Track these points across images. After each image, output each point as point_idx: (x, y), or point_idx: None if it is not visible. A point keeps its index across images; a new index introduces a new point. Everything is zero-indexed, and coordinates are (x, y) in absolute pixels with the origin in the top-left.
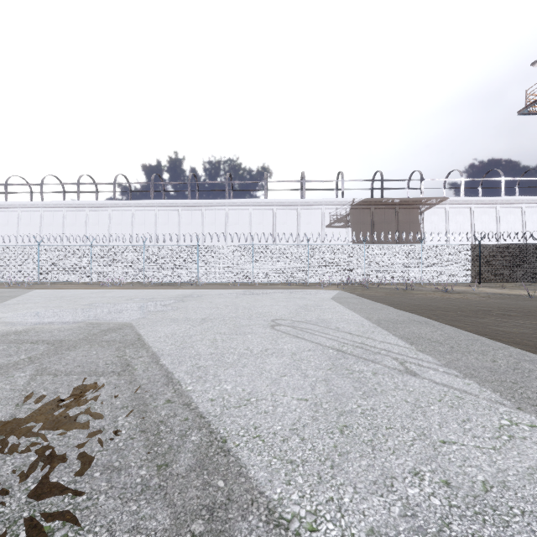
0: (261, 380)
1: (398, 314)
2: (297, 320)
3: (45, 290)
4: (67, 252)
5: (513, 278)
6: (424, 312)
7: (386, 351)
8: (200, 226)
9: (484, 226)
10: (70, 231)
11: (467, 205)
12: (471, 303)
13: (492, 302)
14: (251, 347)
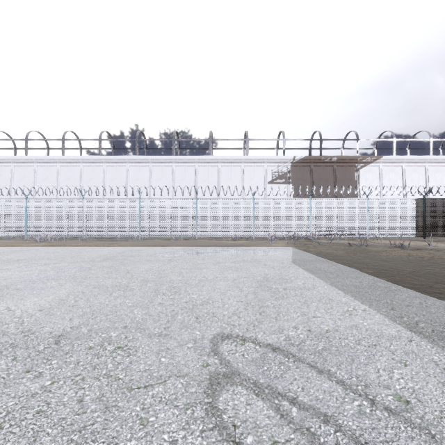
0: None
1: (439, 305)
2: (268, 339)
3: None
4: (0, 205)
5: None
6: None
7: None
8: (148, 182)
9: (414, 184)
10: (18, 185)
11: (399, 163)
12: None
13: None
14: None
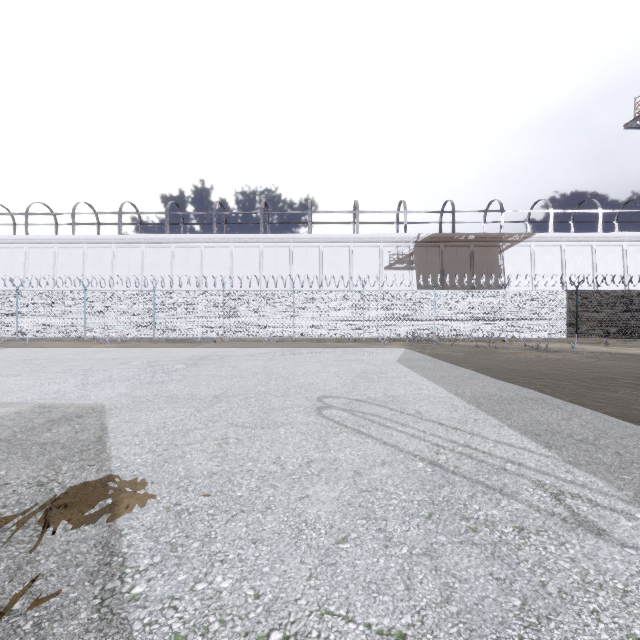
0: (297, 556)
1: (498, 386)
2: (355, 397)
3: (17, 350)
4: (54, 299)
5: (619, 332)
6: (529, 382)
7: (514, 464)
8: (228, 268)
9: (577, 269)
10: (62, 273)
11: (557, 242)
12: (581, 366)
13: (607, 365)
14: (283, 457)
